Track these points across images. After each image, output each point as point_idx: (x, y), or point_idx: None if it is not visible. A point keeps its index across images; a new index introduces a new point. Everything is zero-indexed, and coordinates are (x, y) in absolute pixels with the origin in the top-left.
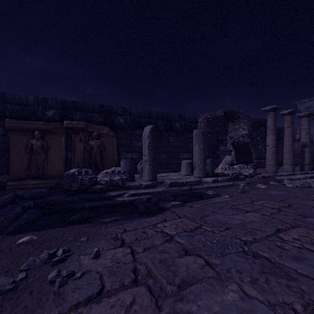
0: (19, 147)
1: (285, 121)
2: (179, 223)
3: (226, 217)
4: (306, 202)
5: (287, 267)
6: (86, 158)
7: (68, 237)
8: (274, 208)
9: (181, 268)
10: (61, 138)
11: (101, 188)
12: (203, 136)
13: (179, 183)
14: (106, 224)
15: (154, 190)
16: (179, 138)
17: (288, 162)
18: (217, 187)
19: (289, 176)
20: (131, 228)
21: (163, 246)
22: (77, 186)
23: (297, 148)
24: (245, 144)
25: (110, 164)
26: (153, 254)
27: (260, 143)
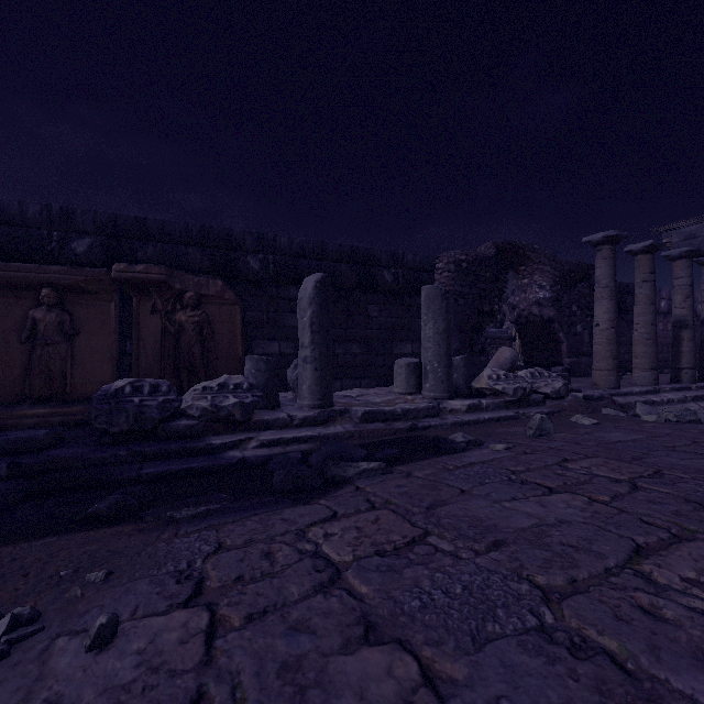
0: (3, 327)
1: (637, 269)
2: (368, 527)
3: (496, 506)
4: (699, 464)
5: (682, 697)
6: (166, 354)
7: (59, 569)
8: (618, 480)
9: (342, 699)
10: (106, 305)
11: (190, 426)
12: (445, 300)
13: (387, 413)
14: (178, 526)
15: (324, 430)
16: (393, 306)
17: (644, 362)
18: (477, 423)
19: (646, 395)
20: (237, 540)
21: (305, 605)
22: (126, 422)
23: (662, 332)
24: (544, 322)
25: (225, 367)
26: (270, 639)
27: (579, 320)
